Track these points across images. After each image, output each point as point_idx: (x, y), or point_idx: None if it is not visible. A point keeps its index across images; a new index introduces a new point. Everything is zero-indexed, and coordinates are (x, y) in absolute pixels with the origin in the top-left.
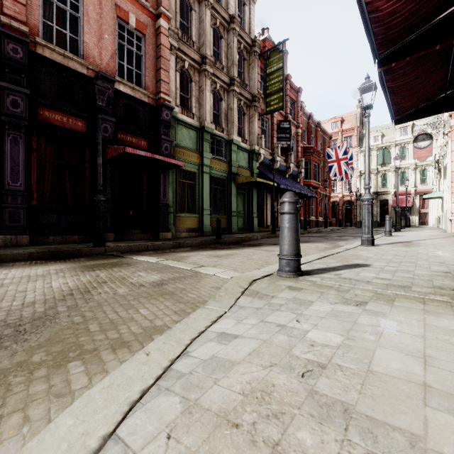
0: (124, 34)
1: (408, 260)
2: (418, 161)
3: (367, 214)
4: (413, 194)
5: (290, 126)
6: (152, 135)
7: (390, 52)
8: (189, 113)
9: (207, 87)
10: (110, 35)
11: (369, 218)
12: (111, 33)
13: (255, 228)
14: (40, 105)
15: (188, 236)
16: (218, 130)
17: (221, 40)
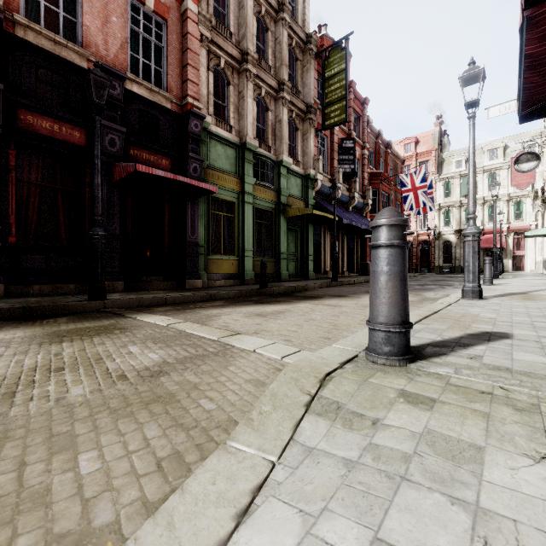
0: (139, 18)
1: None
2: (512, 191)
3: (471, 254)
4: (506, 232)
5: (354, 146)
6: (177, 153)
7: None
8: (226, 125)
9: (249, 92)
10: (119, 18)
11: (474, 259)
12: (120, 15)
13: (310, 274)
14: (20, 106)
15: (224, 285)
16: (263, 148)
17: (267, 33)
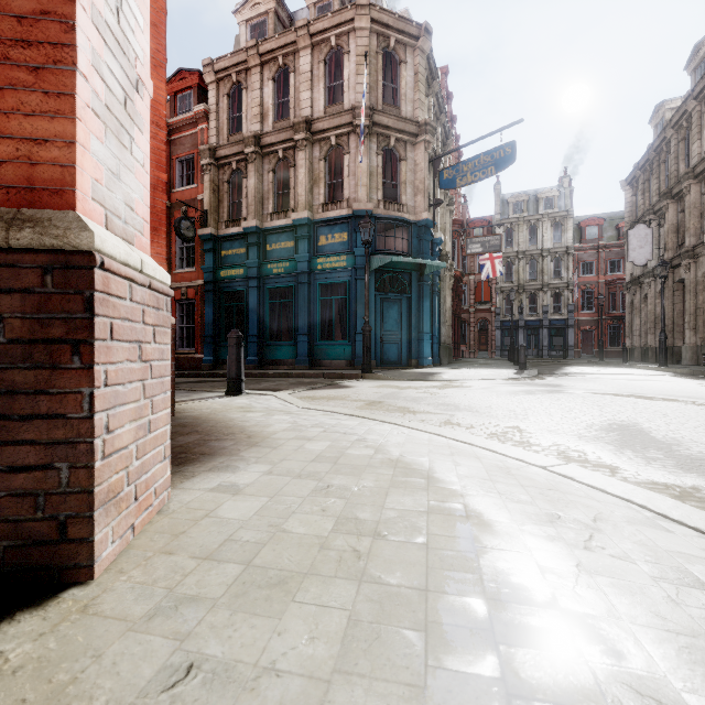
0: None
1: None
2: None
3: None
4: None
5: None
6: None
7: None
8: None
9: None
10: None
11: None
12: None
13: None
14: None
15: None
16: None
17: None
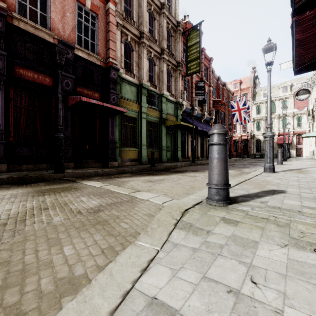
0: (82, 13)
1: (314, 186)
2: (295, 111)
3: (269, 148)
4: (292, 134)
5: (204, 85)
6: (103, 90)
7: (305, 2)
8: (131, 74)
9: (144, 55)
10: (71, 14)
11: (270, 150)
12: (71, 12)
13: (179, 158)
14: (15, 64)
15: (130, 164)
16: (152, 87)
17: (155, 21)
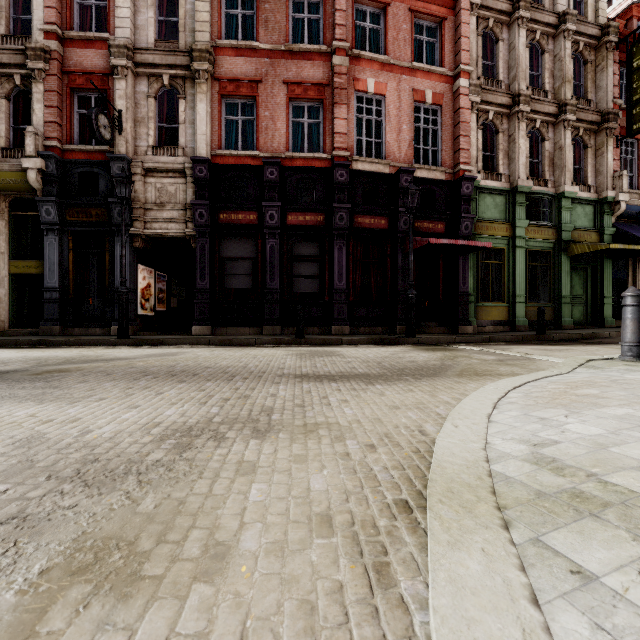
0: (420, 115)
1: None
2: None
3: None
4: None
5: None
6: (450, 215)
7: None
8: (494, 174)
9: (521, 133)
10: (407, 124)
11: None
12: (408, 122)
13: (606, 320)
14: (355, 214)
15: (493, 331)
16: (537, 184)
17: (543, 55)
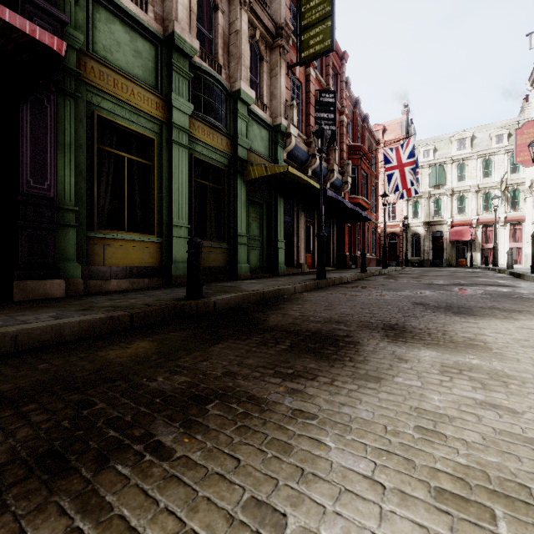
0: None
1: None
2: (481, 182)
3: None
4: (475, 225)
5: (335, 101)
6: None
7: None
8: None
9: None
10: None
11: None
12: None
13: (280, 267)
14: None
15: (128, 287)
16: (208, 65)
17: None
